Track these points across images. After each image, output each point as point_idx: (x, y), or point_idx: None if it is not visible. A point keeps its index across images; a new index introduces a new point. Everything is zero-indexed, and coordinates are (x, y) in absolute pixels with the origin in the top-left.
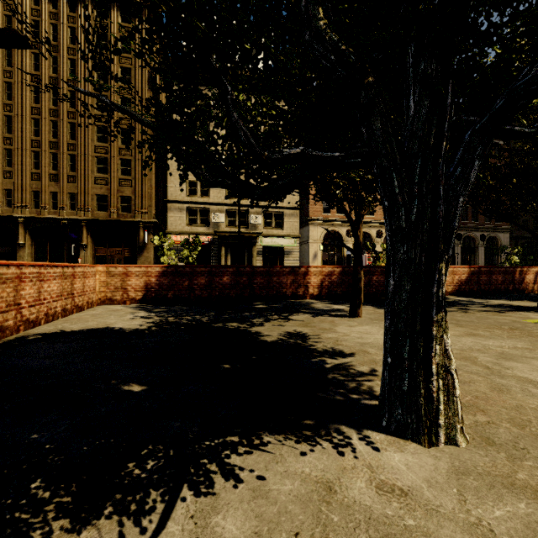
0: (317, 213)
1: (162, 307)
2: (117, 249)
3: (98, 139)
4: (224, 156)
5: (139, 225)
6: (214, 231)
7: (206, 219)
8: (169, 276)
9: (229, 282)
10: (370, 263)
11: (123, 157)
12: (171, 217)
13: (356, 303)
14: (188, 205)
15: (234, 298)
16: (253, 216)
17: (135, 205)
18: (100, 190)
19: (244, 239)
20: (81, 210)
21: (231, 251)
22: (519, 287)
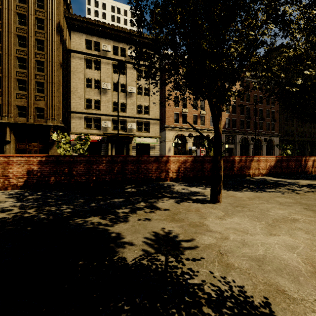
0: (170, 123)
1: (39, 193)
2: (33, 144)
3: (19, 66)
4: (111, 84)
5: (50, 128)
6: (103, 133)
7: (98, 125)
8: (50, 164)
9: (104, 168)
10: (202, 154)
11: (38, 80)
12: (73, 122)
13: (217, 190)
14: (85, 115)
15: (109, 181)
16: (130, 123)
17: (47, 114)
18: (20, 102)
19: (123, 138)
20: (6, 116)
21: (115, 146)
22: (304, 169)
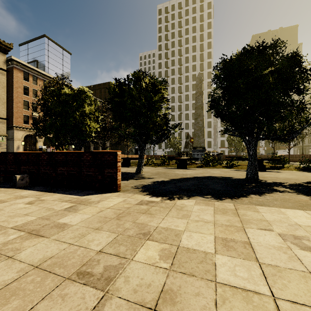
0: (20, 123)
1: None
2: None
3: None
4: None
5: None
6: None
7: None
8: None
9: None
10: None
11: None
12: None
13: None
14: None
15: None
16: None
17: None
18: None
19: None
20: None
21: None
22: None
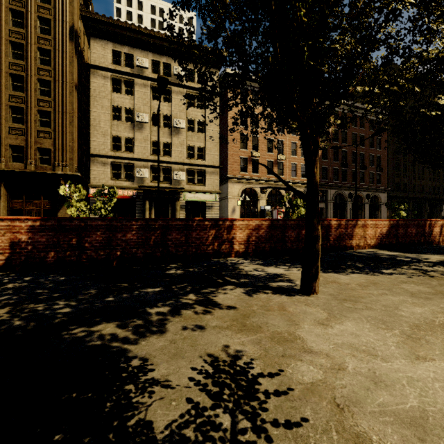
0: (235, 172)
1: (27, 277)
2: (35, 201)
3: (13, 87)
4: (149, 115)
5: (59, 178)
6: (138, 185)
7: (130, 174)
8: (48, 231)
9: (135, 238)
10: (281, 217)
11: (42, 108)
12: (94, 171)
13: (312, 274)
14: (112, 160)
15: (143, 258)
16: (177, 172)
17: (55, 157)
18: (15, 140)
19: (168, 193)
20: None
21: (155, 205)
22: (428, 239)
